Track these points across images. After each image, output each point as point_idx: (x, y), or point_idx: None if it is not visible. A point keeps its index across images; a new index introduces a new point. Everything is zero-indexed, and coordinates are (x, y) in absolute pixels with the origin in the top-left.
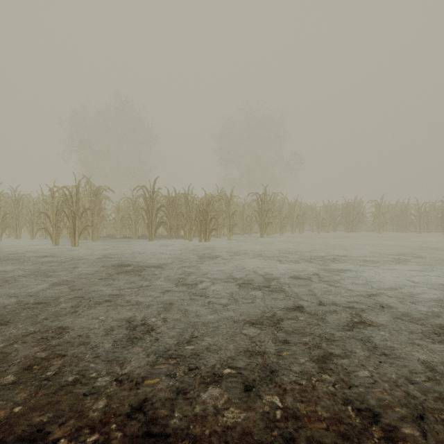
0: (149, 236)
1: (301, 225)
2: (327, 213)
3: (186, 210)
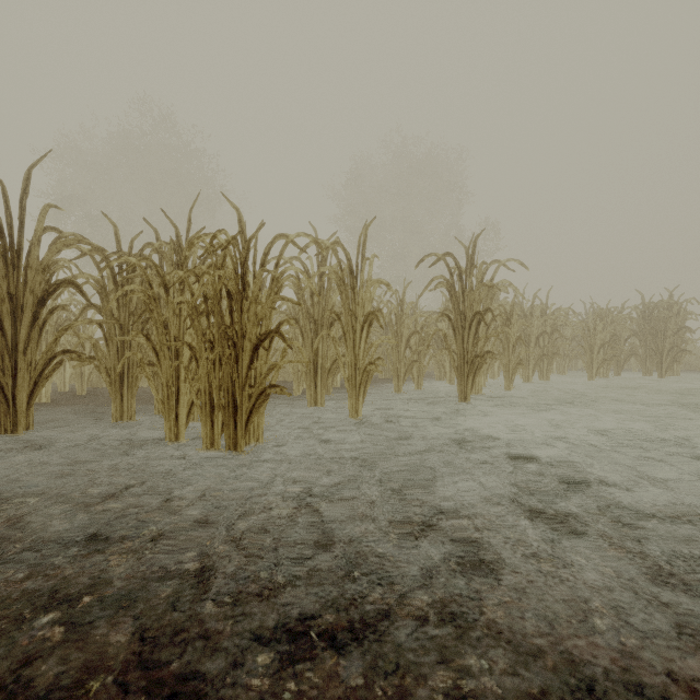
0: (4, 415)
1: (549, 358)
2: (606, 328)
3: (148, 298)
